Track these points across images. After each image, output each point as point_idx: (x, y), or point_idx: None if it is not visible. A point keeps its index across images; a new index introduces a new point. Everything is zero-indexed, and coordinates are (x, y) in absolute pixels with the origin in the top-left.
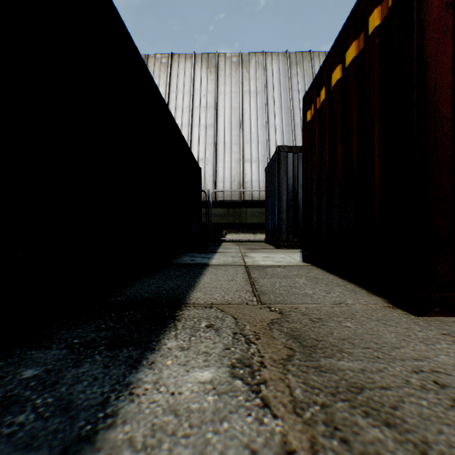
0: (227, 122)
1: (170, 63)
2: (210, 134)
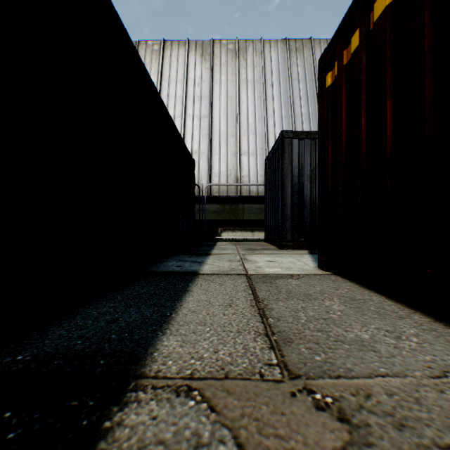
0: (223, 113)
1: (162, 50)
2: (205, 125)
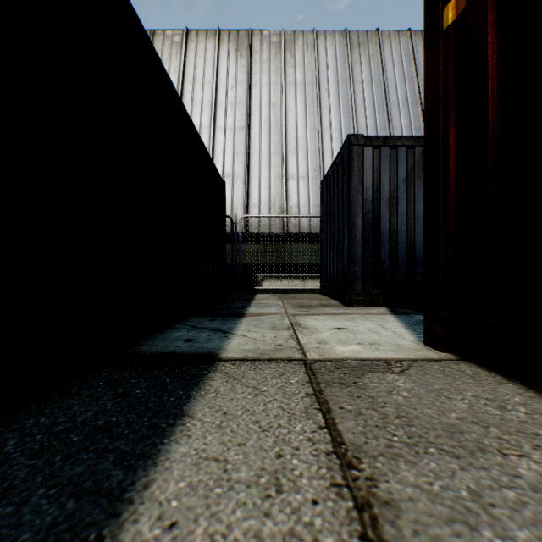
0: (264, 124)
1: (184, 43)
2: (241, 140)
